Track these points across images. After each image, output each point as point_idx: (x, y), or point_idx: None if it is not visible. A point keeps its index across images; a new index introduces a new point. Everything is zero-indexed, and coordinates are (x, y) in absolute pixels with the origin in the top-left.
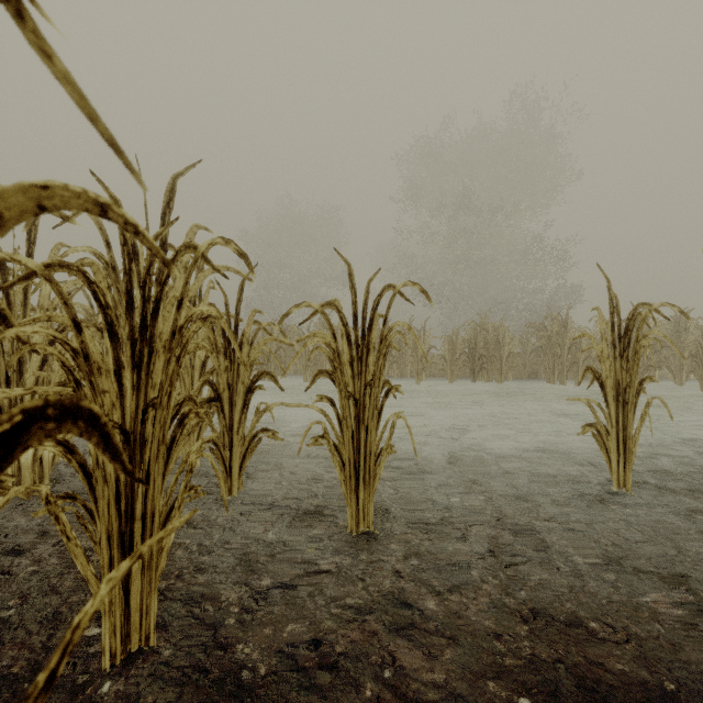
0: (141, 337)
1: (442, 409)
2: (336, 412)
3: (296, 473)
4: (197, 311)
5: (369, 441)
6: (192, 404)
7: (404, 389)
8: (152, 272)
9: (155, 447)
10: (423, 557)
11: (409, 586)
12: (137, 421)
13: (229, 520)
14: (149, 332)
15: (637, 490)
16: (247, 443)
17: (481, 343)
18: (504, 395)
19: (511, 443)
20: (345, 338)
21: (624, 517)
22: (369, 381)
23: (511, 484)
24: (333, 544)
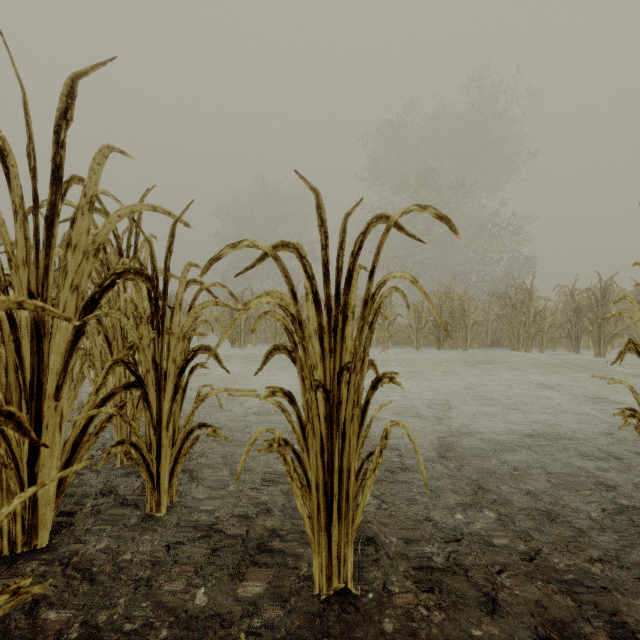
0: None
1: (413, 379)
2: (297, 412)
3: (251, 470)
4: None
5: (347, 452)
6: (3, 423)
7: (372, 357)
8: None
9: None
10: None
11: None
12: None
13: (143, 561)
14: None
15: None
16: (180, 442)
17: (446, 311)
18: (473, 364)
19: (500, 423)
20: (311, 300)
21: None
22: (347, 363)
23: (523, 489)
24: (291, 620)
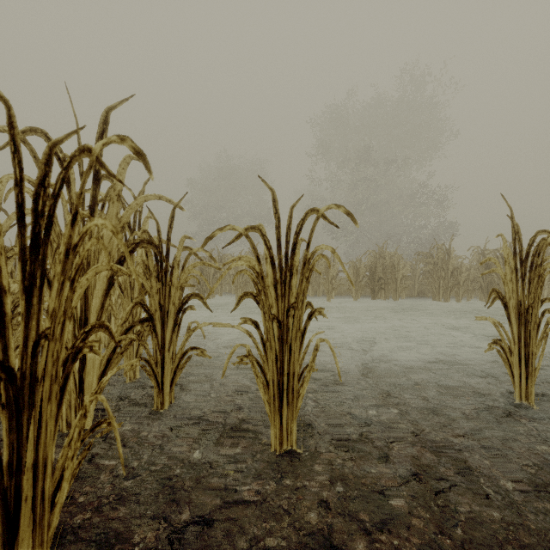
0: (31, 258)
1: (350, 322)
2: (260, 334)
3: (224, 385)
4: (91, 226)
5: (292, 361)
6: (104, 331)
7: (318, 305)
8: (47, 184)
9: (47, 385)
10: (347, 482)
11: (335, 520)
12: (27, 355)
13: (157, 436)
14: (42, 251)
15: (537, 402)
16: (178, 360)
17: (380, 268)
18: (400, 311)
19: (413, 354)
20: (269, 262)
21: (535, 433)
22: (292, 304)
23: (420, 396)
24: (257, 465)
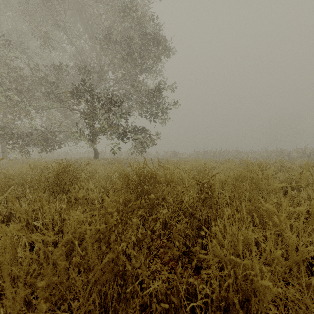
0: None
1: None
2: None
3: None
4: None
5: None
6: None
7: None
8: None
9: None
10: None
11: None
12: None
13: None
14: None
15: None
16: None
17: None
18: None
19: None
20: None
21: None
22: None
23: None
24: None
